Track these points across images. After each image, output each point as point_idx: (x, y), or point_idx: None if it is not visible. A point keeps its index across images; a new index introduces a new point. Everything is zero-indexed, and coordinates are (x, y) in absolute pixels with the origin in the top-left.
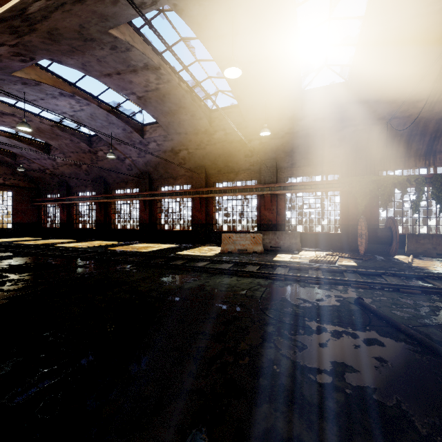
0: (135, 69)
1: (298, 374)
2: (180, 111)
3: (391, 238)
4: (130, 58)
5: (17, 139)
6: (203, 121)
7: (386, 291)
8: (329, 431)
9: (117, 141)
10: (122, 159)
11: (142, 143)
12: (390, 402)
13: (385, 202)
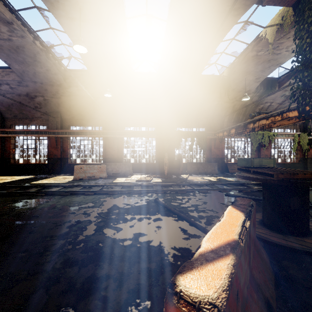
0: None
1: (114, 244)
2: (35, 64)
3: (179, 165)
4: None
5: None
6: (58, 76)
7: (171, 193)
8: (124, 266)
9: None
10: None
11: None
12: (157, 244)
13: (177, 145)
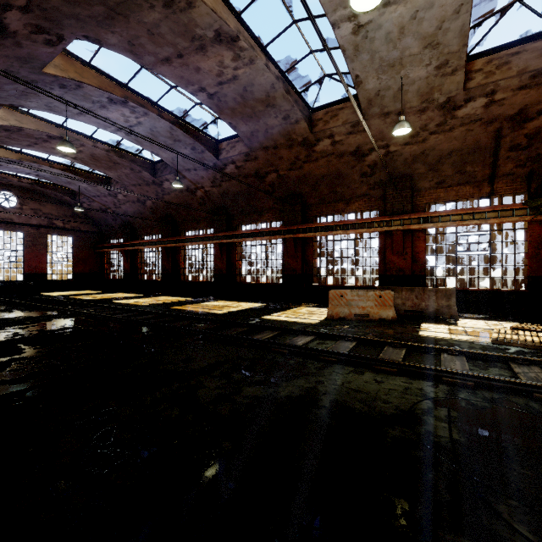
0: (202, 44)
1: None
2: (268, 112)
3: None
4: (193, 22)
5: (73, 172)
6: (300, 125)
7: None
8: None
9: (185, 167)
10: (193, 190)
11: (217, 167)
12: None
13: None
